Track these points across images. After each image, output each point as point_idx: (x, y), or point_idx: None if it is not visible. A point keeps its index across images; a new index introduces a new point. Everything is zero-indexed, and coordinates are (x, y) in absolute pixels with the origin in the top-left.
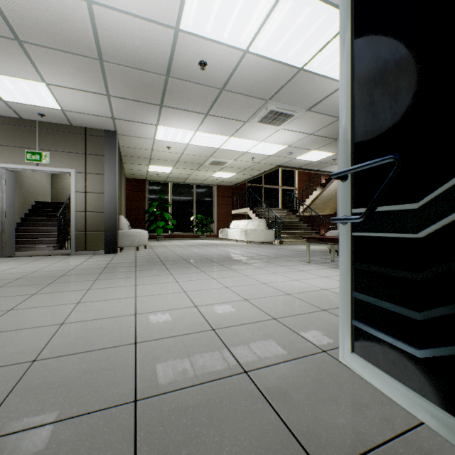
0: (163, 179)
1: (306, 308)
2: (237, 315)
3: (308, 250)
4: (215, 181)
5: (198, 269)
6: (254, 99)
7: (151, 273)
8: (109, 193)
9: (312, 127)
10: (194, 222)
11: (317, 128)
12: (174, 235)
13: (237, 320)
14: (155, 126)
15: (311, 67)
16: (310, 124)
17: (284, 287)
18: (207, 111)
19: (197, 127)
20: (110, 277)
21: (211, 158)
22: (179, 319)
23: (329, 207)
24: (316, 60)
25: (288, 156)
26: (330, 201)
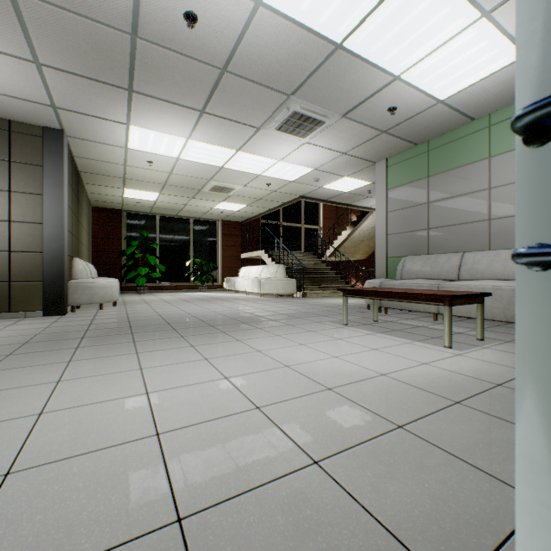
0: (148, 210)
1: (367, 423)
2: (238, 457)
3: (345, 307)
4: (219, 215)
5: (185, 341)
6: (271, 91)
7: (103, 351)
8: (52, 223)
9: (347, 143)
10: (191, 269)
11: (353, 144)
12: (163, 286)
13: (239, 475)
14: (125, 125)
15: (353, 44)
16: (344, 138)
17: (321, 373)
18: (202, 107)
19: (189, 132)
20: (20, 364)
21: (212, 181)
22: (106, 485)
23: (361, 250)
24: (361, 33)
25: (314, 184)
26: (362, 244)
